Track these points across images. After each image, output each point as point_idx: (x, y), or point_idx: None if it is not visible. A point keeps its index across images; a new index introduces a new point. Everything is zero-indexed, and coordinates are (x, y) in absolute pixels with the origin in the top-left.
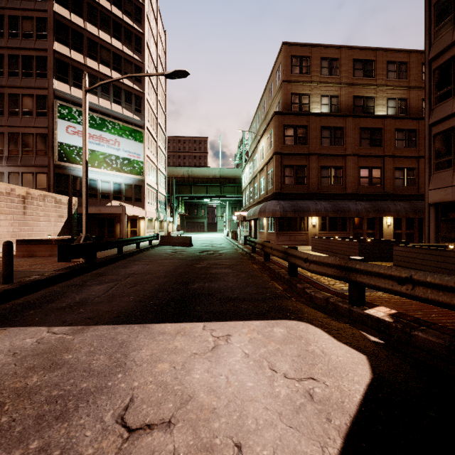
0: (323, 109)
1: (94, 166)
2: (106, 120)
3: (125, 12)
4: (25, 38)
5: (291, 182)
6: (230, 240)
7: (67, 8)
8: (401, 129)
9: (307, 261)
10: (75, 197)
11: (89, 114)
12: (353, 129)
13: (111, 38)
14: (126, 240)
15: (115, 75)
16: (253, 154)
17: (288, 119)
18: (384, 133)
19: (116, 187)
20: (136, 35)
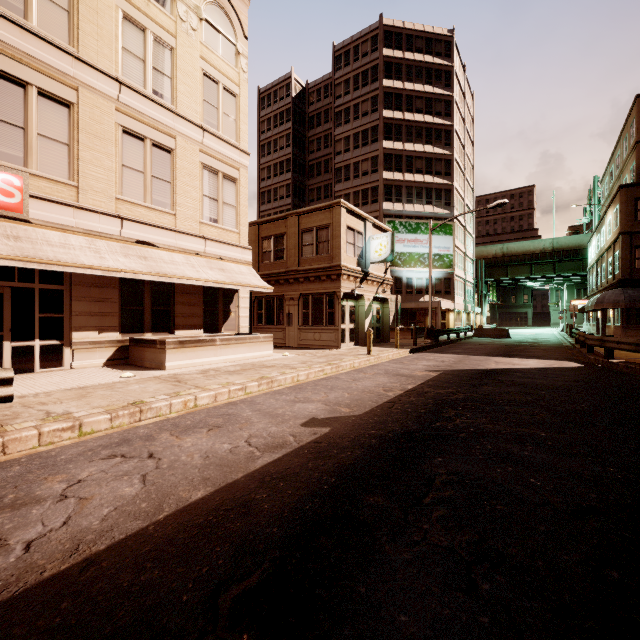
0: None
1: (411, 266)
2: (420, 223)
3: (435, 114)
4: (364, 176)
5: None
6: (562, 335)
7: (391, 139)
8: None
9: (589, 340)
10: (397, 294)
11: (407, 222)
12: None
13: (424, 145)
14: (452, 330)
15: (427, 178)
16: (600, 225)
17: None
18: None
19: (427, 282)
20: (446, 130)
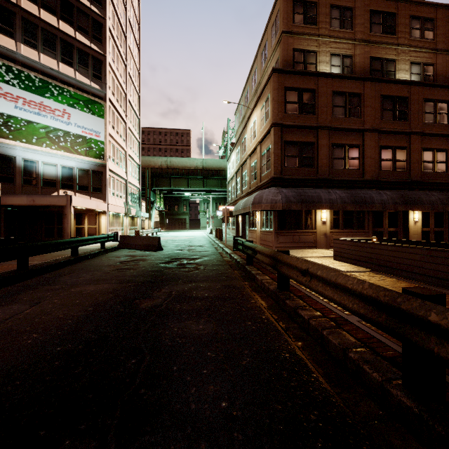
0: (334, 71)
1: (32, 142)
2: (51, 83)
3: None
4: None
5: (295, 164)
6: (214, 240)
7: None
8: (430, 99)
9: None
10: (2, 183)
11: (24, 72)
12: (373, 96)
13: None
14: (39, 246)
15: (64, 26)
16: (241, 136)
17: (291, 80)
18: (410, 103)
19: (65, 172)
20: None
